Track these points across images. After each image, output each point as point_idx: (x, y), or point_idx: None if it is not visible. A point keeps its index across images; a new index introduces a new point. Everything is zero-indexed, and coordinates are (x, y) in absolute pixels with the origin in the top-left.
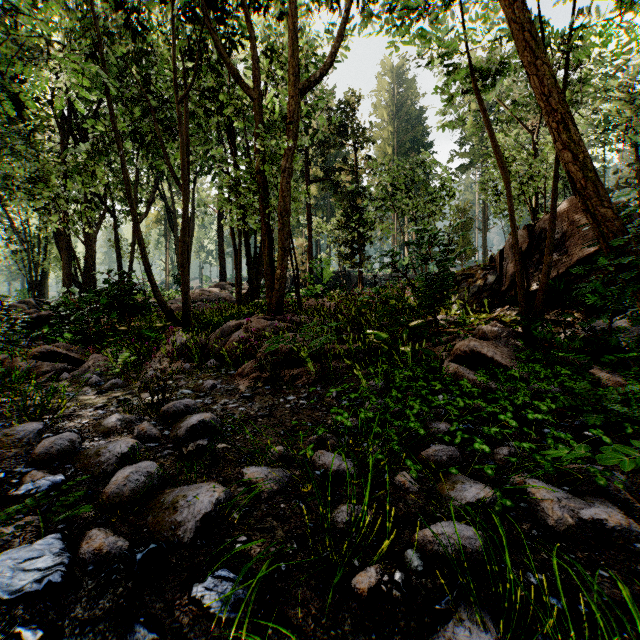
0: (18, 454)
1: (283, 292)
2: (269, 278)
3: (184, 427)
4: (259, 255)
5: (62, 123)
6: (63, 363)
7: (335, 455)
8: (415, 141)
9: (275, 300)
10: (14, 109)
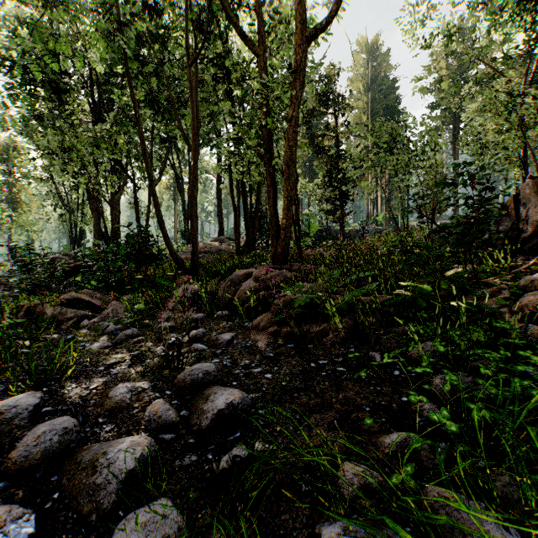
0: (0, 446)
1: (288, 241)
2: (274, 228)
3: (208, 413)
4: (255, 211)
5: (93, 106)
6: (85, 310)
7: (475, 506)
8: (388, 109)
9: (280, 249)
10: (56, 95)
